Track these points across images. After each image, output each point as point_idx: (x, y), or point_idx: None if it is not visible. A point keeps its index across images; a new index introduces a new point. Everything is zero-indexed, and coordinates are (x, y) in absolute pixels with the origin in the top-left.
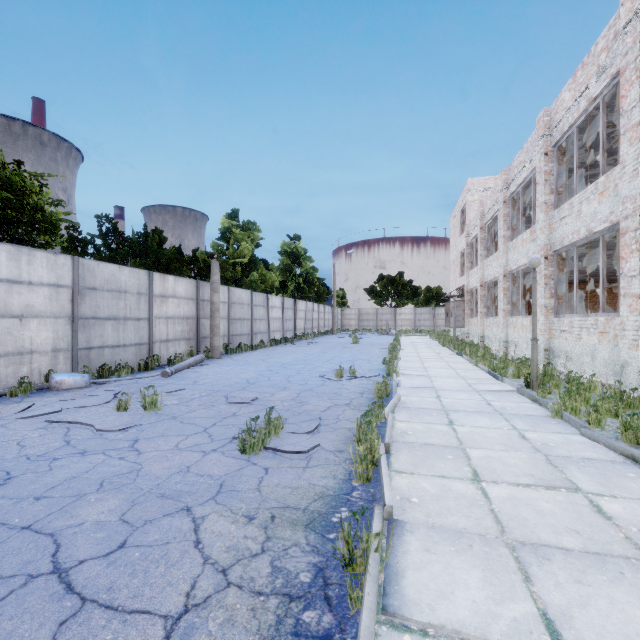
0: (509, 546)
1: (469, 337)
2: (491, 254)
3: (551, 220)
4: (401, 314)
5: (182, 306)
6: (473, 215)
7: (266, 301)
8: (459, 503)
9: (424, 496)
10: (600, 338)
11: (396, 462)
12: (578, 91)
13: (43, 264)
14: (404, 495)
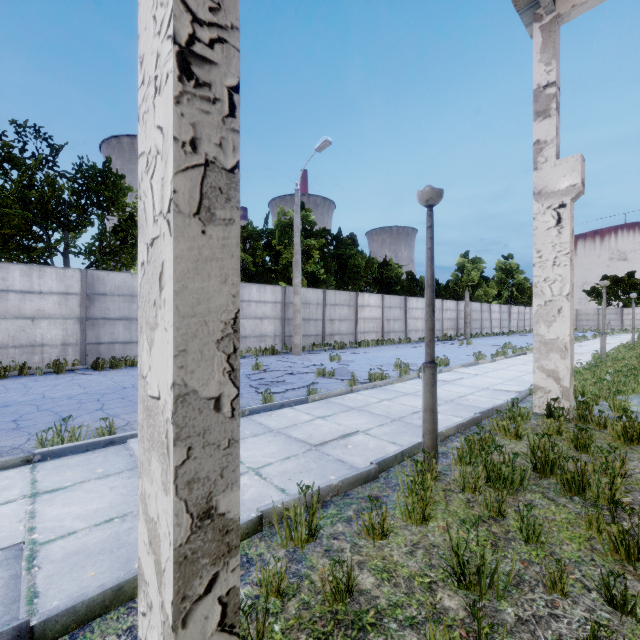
0: None
1: None
2: None
3: None
4: (629, 314)
5: (452, 314)
6: None
7: (489, 308)
8: None
9: None
10: None
11: None
12: None
13: (420, 302)
14: None
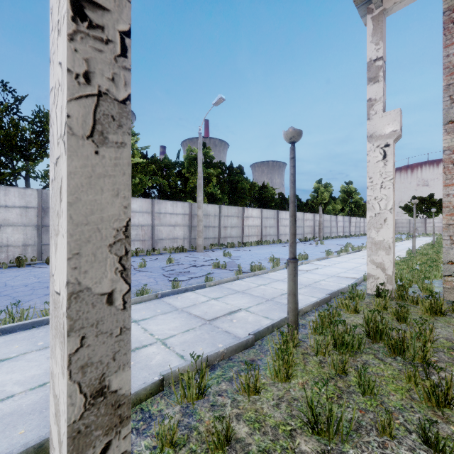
0: None
1: None
2: None
3: None
4: (430, 223)
5: (310, 222)
6: None
7: (336, 219)
8: None
9: None
10: None
11: None
12: None
13: (288, 214)
14: None
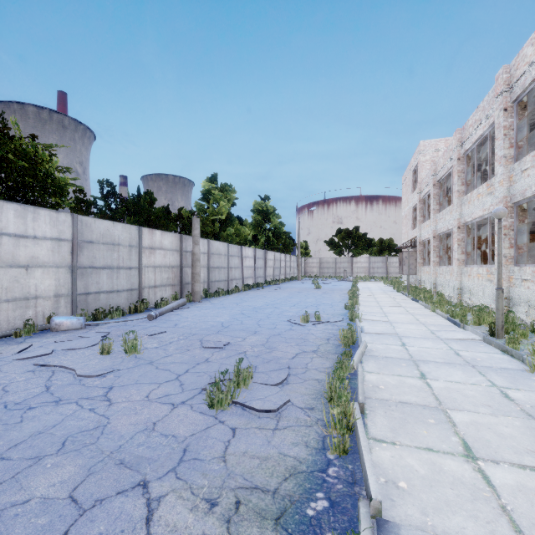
0: None
1: (421, 283)
2: (443, 208)
3: (511, 173)
4: (357, 263)
5: (168, 257)
6: (425, 174)
7: (240, 252)
8: (458, 493)
9: (413, 479)
10: None
11: (373, 426)
12: None
13: (46, 221)
14: (389, 476)
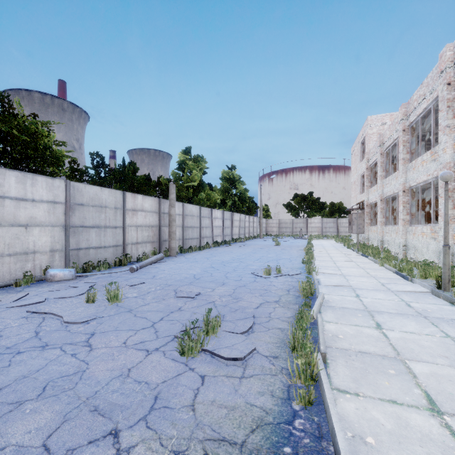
0: None
1: (369, 241)
2: (389, 175)
3: (454, 141)
4: (311, 223)
5: (148, 217)
6: (372, 145)
7: (210, 214)
8: (428, 451)
9: (380, 434)
10: None
11: (335, 376)
12: None
13: (43, 186)
14: (355, 430)
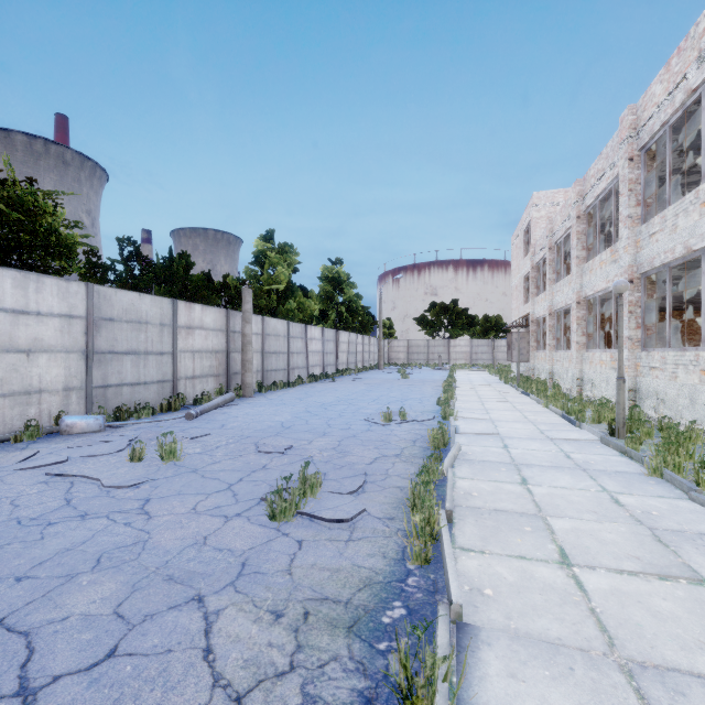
0: (624, 670)
1: (535, 373)
2: (561, 278)
3: (637, 237)
4: (455, 346)
5: (210, 338)
6: (539, 234)
7: (304, 332)
8: (547, 598)
9: (500, 586)
10: (702, 377)
11: (461, 535)
12: (673, 82)
13: (53, 292)
14: (474, 584)
